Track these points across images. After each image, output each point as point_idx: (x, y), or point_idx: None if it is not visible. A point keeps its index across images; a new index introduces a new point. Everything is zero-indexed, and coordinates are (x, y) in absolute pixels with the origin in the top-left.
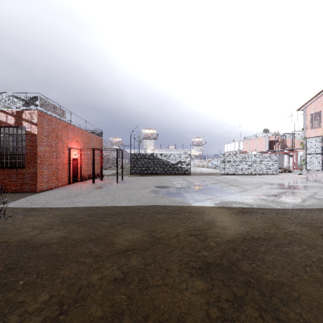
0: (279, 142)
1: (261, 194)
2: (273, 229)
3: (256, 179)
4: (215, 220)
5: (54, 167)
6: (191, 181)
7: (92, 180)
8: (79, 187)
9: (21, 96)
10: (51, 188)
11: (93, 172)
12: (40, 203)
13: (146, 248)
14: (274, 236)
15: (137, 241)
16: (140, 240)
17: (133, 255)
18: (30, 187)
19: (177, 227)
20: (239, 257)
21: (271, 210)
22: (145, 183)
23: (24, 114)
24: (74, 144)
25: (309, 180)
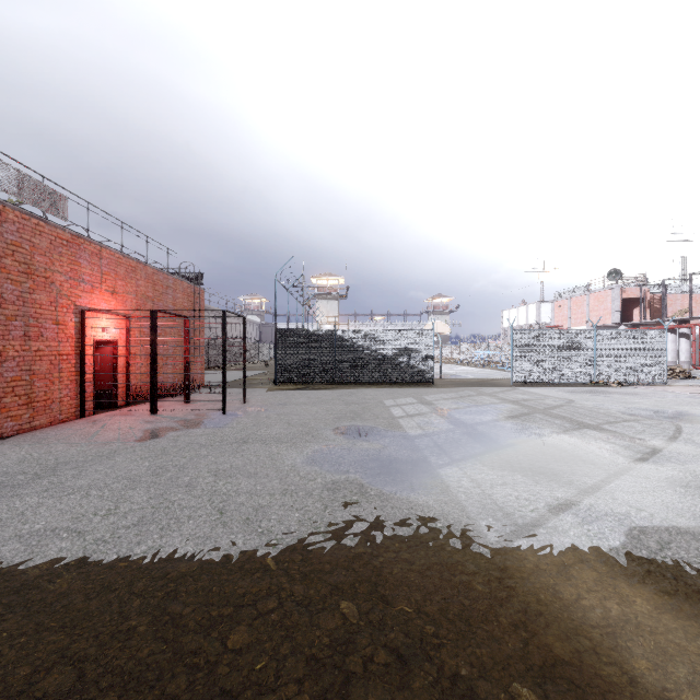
0: (647, 302)
1: None
2: None
3: (630, 402)
4: None
5: (14, 367)
6: (444, 409)
7: (150, 405)
8: (94, 432)
9: None
10: None
11: (151, 381)
12: None
13: None
14: None
15: None
16: None
17: None
18: None
19: None
20: None
21: None
22: (306, 415)
23: None
24: (102, 298)
25: None
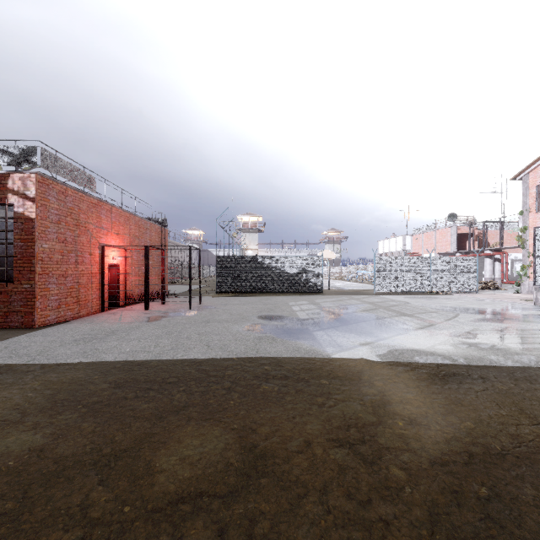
0: (475, 237)
1: (464, 333)
2: (527, 426)
3: (443, 303)
4: (388, 397)
5: (71, 280)
6: (325, 307)
7: (144, 304)
8: (119, 318)
9: (6, 147)
10: (65, 320)
11: (145, 289)
12: (28, 354)
13: (232, 488)
14: (537, 446)
15: (210, 464)
16: (217, 462)
17: (195, 518)
18: (22, 320)
19: (306, 418)
20: (477, 524)
21: (498, 370)
22: (240, 310)
23: (12, 180)
24: (112, 238)
25: (539, 305)
